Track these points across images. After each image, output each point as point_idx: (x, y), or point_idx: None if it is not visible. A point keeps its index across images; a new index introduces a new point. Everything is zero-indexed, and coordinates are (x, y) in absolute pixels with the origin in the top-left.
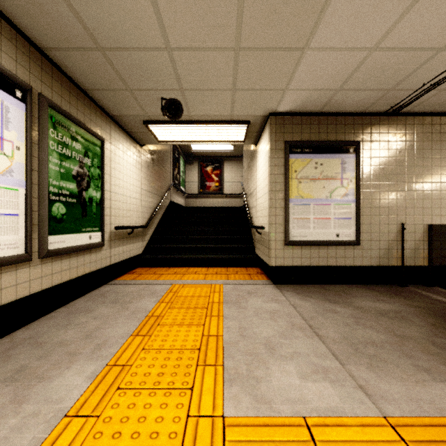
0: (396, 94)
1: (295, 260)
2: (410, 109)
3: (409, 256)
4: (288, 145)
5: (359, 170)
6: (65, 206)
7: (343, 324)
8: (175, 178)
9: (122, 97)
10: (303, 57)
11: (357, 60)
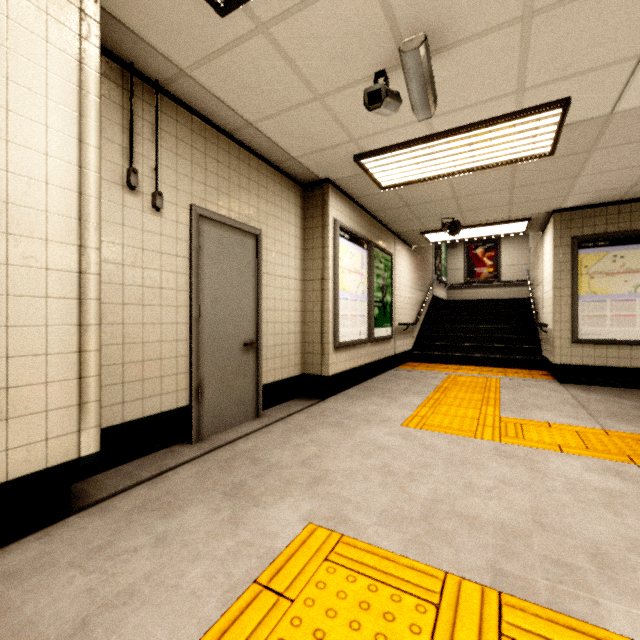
0: None
1: (585, 359)
2: None
3: None
4: (576, 240)
5: None
6: (377, 309)
7: (617, 407)
8: (437, 269)
9: (410, 223)
10: (577, 180)
11: None
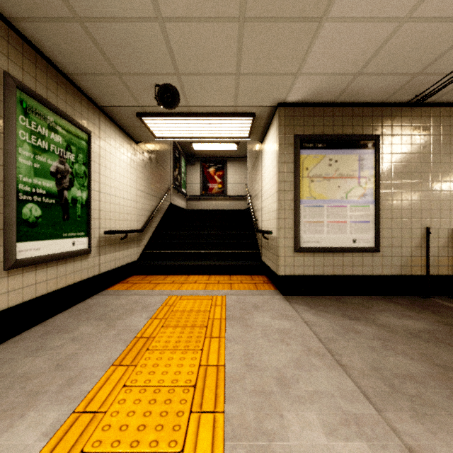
0: (423, 80)
1: (306, 268)
2: (436, 99)
3: (434, 264)
4: (299, 139)
5: (378, 167)
6: (40, 207)
7: (369, 348)
8: (176, 179)
9: (111, 84)
10: (320, 30)
11: (383, 35)
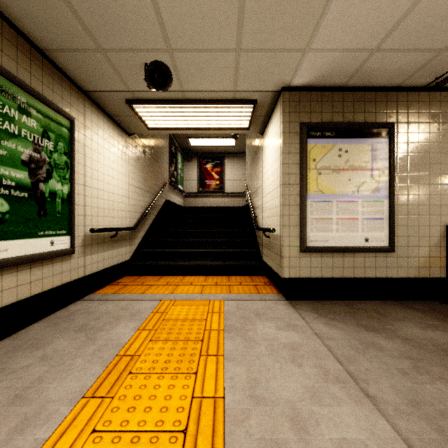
0: (447, 57)
1: (313, 270)
2: None
3: None
4: (306, 127)
5: (393, 158)
6: (7, 202)
7: (398, 371)
8: (172, 175)
9: (95, 63)
10: None
11: None
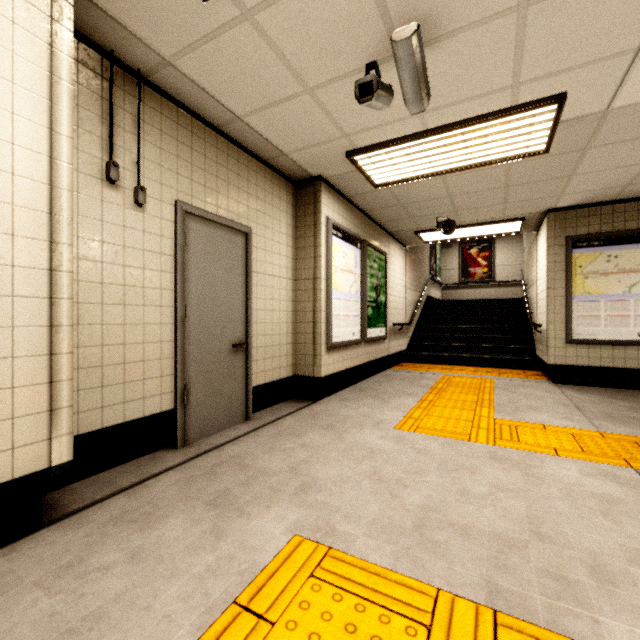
0: None
1: (579, 359)
2: None
3: None
4: (571, 240)
5: None
6: (371, 309)
7: (612, 408)
8: (432, 269)
9: (404, 222)
10: (572, 179)
11: (636, 169)
